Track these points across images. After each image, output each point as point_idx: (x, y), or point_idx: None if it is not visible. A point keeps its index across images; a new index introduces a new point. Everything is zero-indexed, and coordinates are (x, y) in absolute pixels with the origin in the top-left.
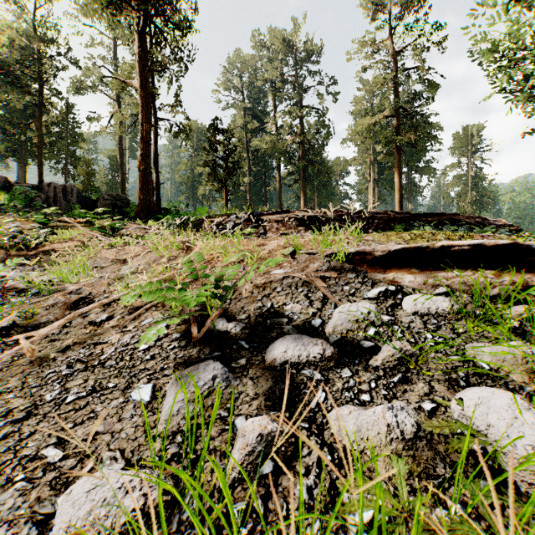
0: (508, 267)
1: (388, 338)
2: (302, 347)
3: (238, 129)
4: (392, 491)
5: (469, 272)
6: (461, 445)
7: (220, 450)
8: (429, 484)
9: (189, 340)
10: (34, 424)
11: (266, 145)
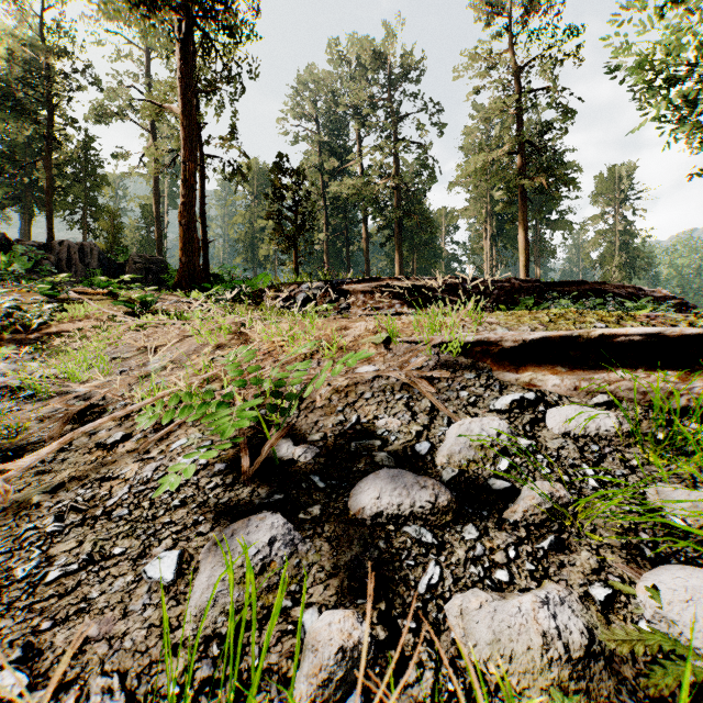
0: (698, 366)
1: (529, 474)
2: (403, 491)
3: (312, 169)
4: None
5: (641, 374)
6: (668, 681)
7: (278, 670)
8: None
9: (238, 474)
10: None
11: (349, 190)
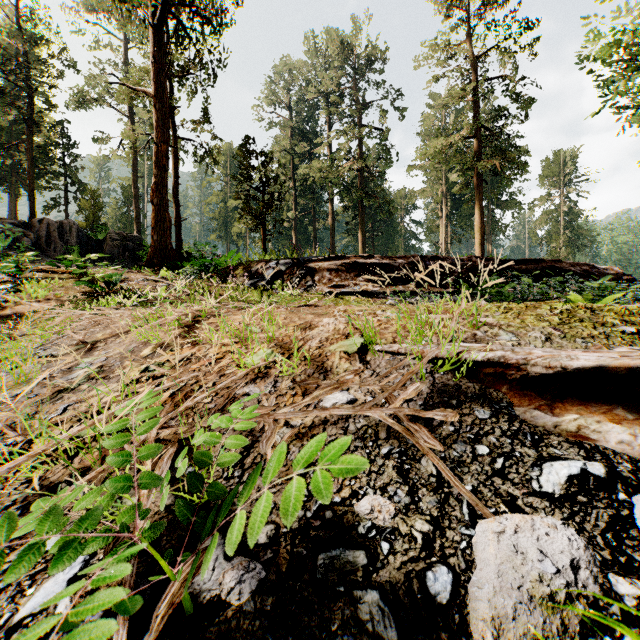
0: None
1: None
2: None
3: (281, 153)
4: None
5: None
6: None
7: None
8: None
9: None
10: None
11: (315, 172)
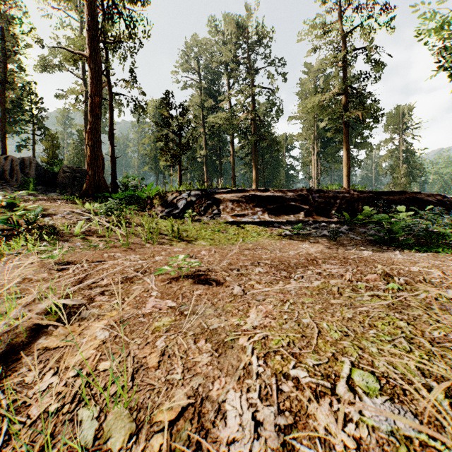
0: None
1: None
2: None
3: (196, 107)
4: None
5: None
6: None
7: None
8: None
9: None
10: None
11: (220, 121)
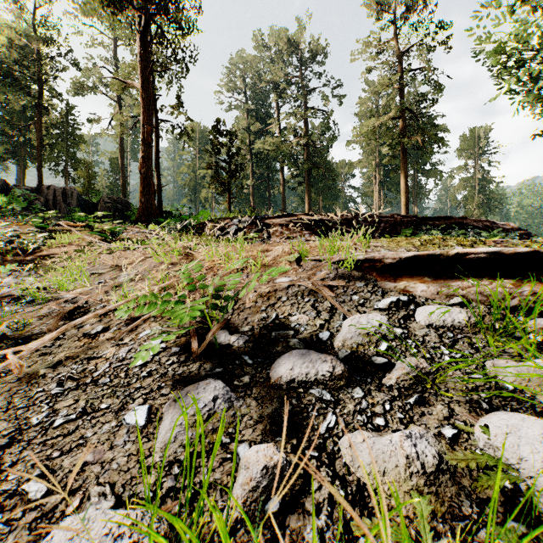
0: (528, 276)
1: (401, 353)
2: (310, 364)
3: (241, 131)
4: (414, 535)
5: (486, 282)
6: (490, 483)
7: (221, 483)
8: (454, 526)
9: (189, 355)
10: (17, 452)
11: (269, 147)
